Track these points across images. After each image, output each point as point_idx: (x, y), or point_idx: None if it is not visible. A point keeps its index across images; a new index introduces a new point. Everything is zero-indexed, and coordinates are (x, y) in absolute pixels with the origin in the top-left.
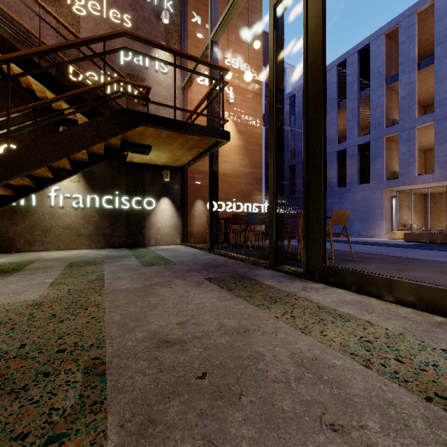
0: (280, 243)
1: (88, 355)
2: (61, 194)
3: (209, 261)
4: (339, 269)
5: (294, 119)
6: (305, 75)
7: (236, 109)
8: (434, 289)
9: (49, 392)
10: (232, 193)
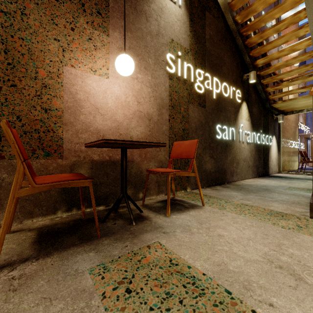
0: None
1: None
2: (243, 131)
3: None
4: None
5: None
6: None
7: None
8: None
9: None
10: (291, 134)
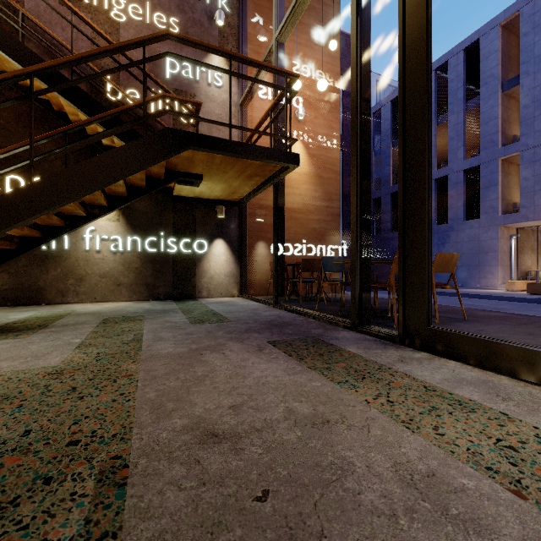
0: (366, 296)
1: (107, 451)
2: (98, 236)
3: (273, 318)
4: (450, 334)
5: (379, 140)
6: (401, 72)
7: (307, 128)
8: None
9: (45, 512)
10: (302, 233)
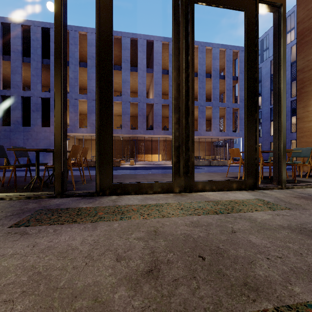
0: (65, 173)
1: None
2: None
3: None
4: (124, 184)
5: None
6: (99, 50)
7: None
8: (167, 183)
9: None
10: None
